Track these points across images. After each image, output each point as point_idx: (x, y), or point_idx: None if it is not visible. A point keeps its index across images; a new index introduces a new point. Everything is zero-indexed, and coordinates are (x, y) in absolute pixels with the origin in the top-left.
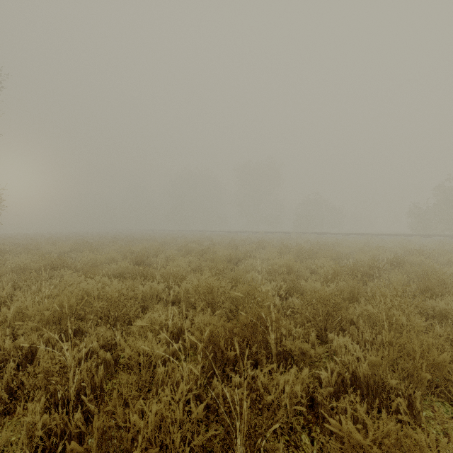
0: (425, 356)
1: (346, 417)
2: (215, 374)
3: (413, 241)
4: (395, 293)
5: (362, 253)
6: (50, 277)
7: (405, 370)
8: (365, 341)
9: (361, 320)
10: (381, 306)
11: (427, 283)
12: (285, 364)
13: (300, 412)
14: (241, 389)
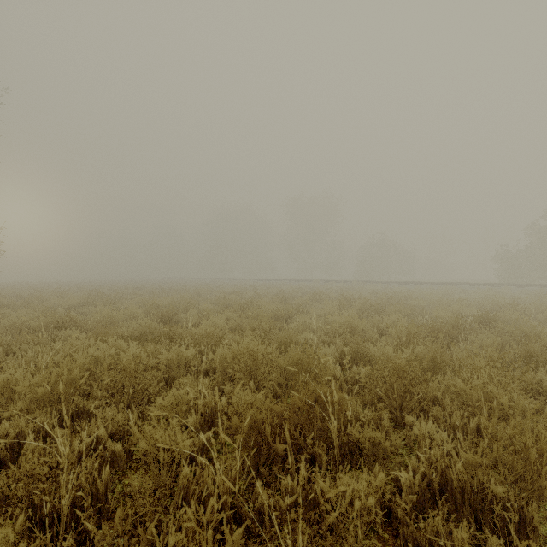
0: (545, 457)
1: (438, 541)
2: (259, 473)
3: (501, 291)
4: (492, 363)
5: (441, 308)
6: (54, 338)
7: (513, 473)
8: (454, 427)
9: (447, 398)
10: (475, 380)
11: (529, 348)
12: (351, 459)
13: (372, 528)
14: (294, 497)
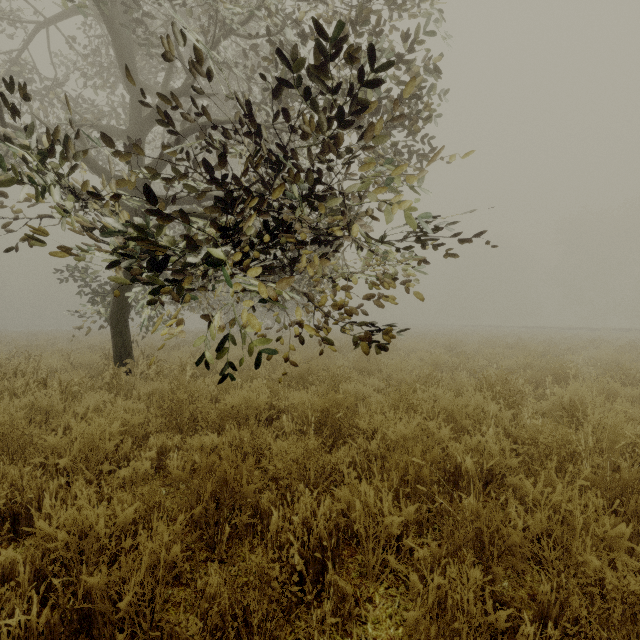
0: None
1: None
2: None
3: None
4: None
5: None
6: None
7: None
8: None
9: None
10: None
11: None
12: None
13: None
14: None
